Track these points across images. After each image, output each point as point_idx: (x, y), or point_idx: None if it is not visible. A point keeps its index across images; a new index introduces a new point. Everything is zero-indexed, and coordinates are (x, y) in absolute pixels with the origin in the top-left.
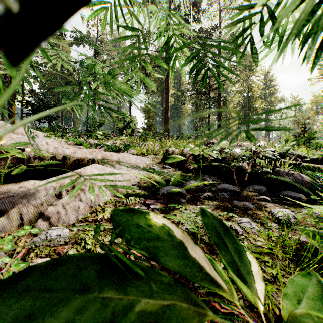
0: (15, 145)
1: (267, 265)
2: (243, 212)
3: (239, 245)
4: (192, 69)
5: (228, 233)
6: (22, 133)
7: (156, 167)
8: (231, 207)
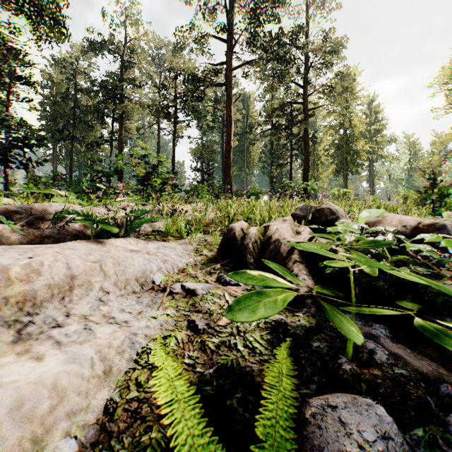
0: None
1: None
2: None
3: None
4: None
5: None
6: None
7: (201, 286)
8: None
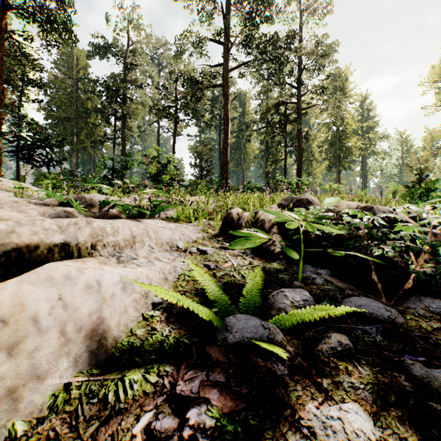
0: None
1: None
2: None
3: None
4: None
5: None
6: None
7: (210, 249)
8: (415, 391)
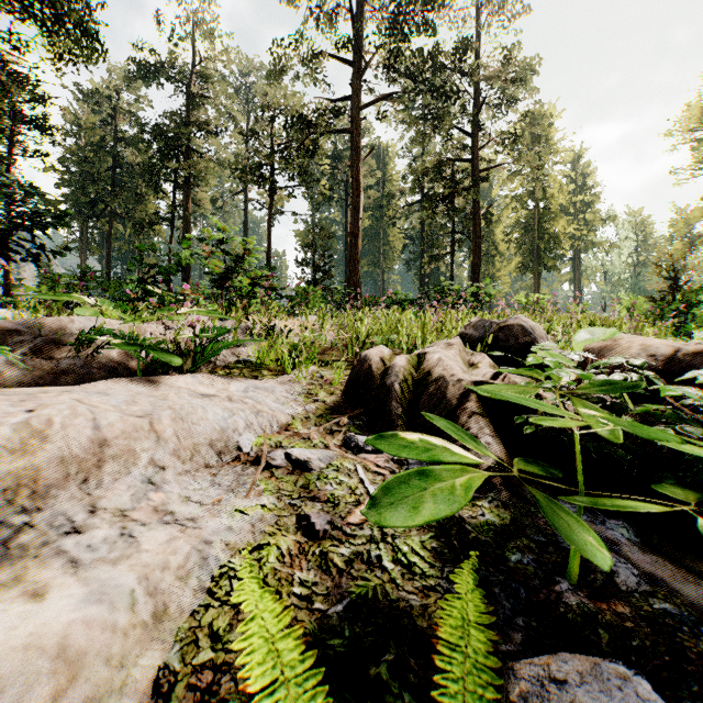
0: None
1: None
2: None
3: None
4: None
5: None
6: None
7: (317, 455)
8: None
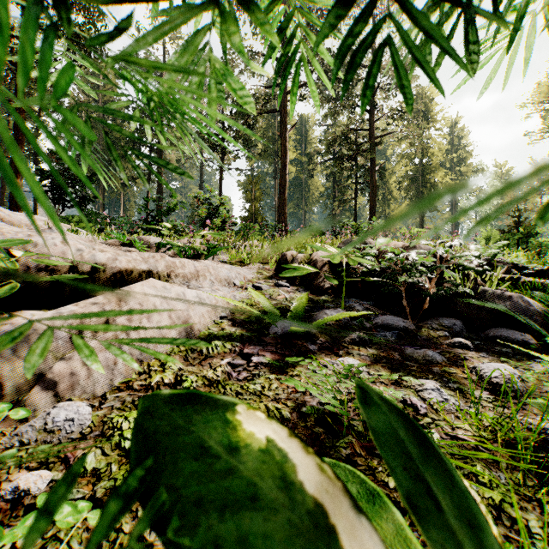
0: (1, 244)
1: (482, 481)
2: (423, 369)
3: (465, 493)
4: (342, 48)
5: (432, 456)
6: (29, 225)
7: (264, 285)
8: (401, 359)
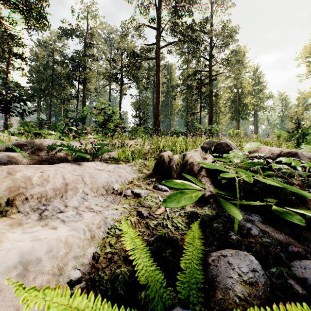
0: None
1: None
2: None
3: None
4: None
5: None
6: None
7: (143, 191)
8: None
